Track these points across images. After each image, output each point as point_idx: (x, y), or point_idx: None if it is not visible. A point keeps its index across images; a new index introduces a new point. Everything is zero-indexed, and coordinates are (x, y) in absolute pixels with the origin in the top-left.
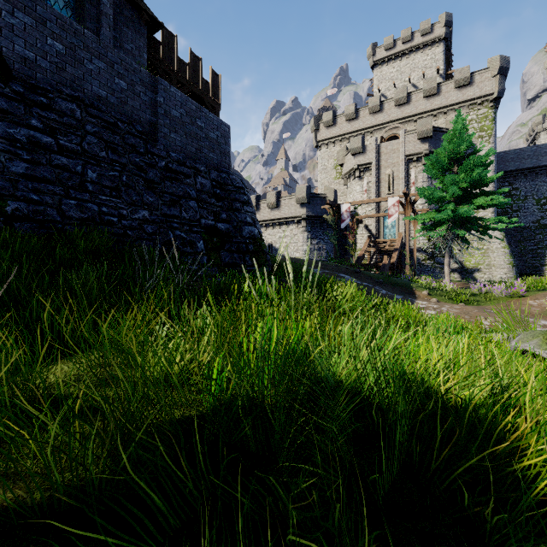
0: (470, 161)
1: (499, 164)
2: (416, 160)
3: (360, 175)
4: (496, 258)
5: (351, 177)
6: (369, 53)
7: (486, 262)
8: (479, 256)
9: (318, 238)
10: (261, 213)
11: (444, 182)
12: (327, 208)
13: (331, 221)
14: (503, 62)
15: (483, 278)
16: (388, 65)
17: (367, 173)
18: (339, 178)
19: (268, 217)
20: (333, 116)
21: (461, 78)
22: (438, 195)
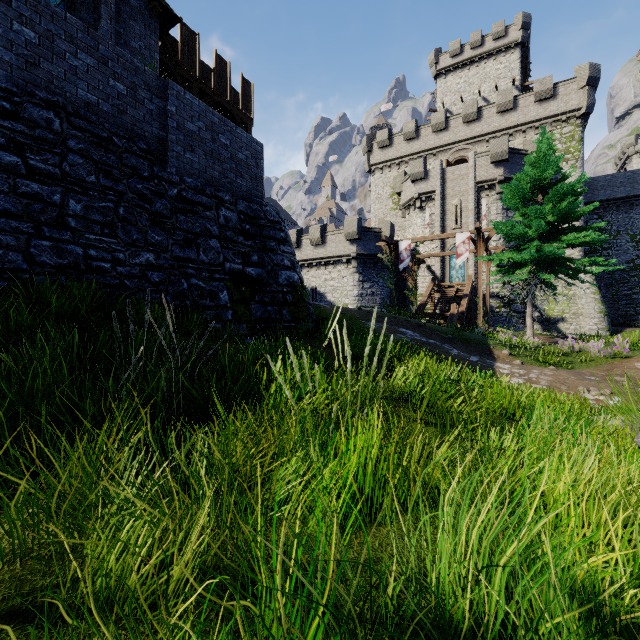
0: (559, 190)
1: (587, 193)
2: (489, 187)
3: (421, 206)
4: (584, 306)
5: (411, 208)
6: (432, 60)
7: (573, 311)
8: (563, 303)
9: (371, 280)
10: (303, 250)
11: (527, 215)
12: (383, 246)
13: (387, 262)
14: (593, 71)
15: (569, 329)
16: (454, 75)
17: (430, 204)
18: (396, 209)
19: (312, 256)
20: (389, 135)
21: (543, 89)
22: (518, 230)
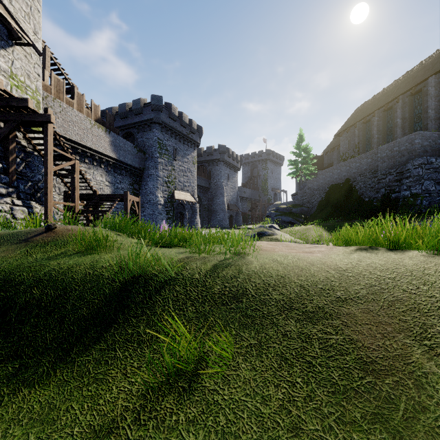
0: None
1: None
2: None
3: None
4: None
5: None
6: None
7: None
8: None
9: None
10: None
11: None
12: None
13: None
14: None
15: None
16: None
17: None
18: None
19: None
20: None
21: None
22: None
